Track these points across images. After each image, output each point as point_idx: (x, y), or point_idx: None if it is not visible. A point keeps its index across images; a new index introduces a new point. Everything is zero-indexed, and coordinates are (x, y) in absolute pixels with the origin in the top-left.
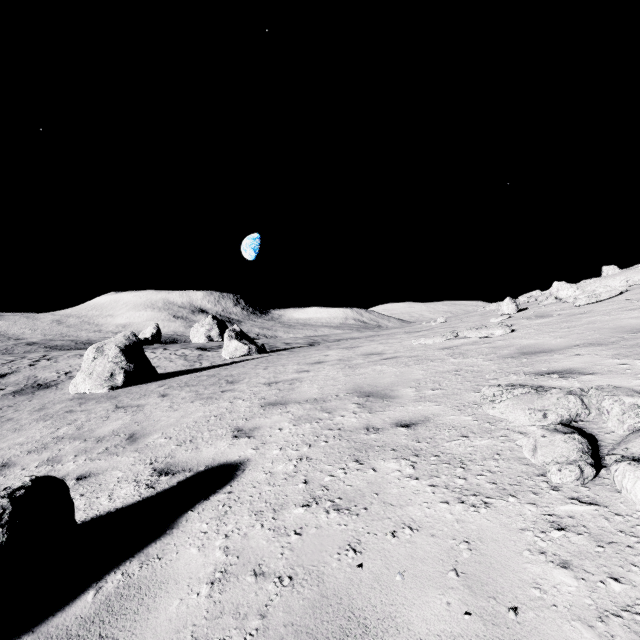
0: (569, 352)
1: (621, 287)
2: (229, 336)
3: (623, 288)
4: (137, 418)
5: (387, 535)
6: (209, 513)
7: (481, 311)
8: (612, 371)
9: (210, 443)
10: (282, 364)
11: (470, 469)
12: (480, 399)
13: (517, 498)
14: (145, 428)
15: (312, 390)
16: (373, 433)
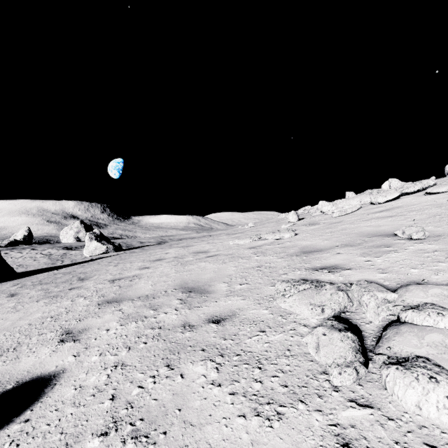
0: (333, 251)
1: (358, 205)
2: (90, 238)
3: (359, 206)
4: None
5: None
6: None
7: (276, 218)
8: (362, 266)
9: (33, 350)
10: (130, 261)
11: (266, 369)
12: (275, 293)
13: (306, 404)
14: None
15: (146, 286)
16: (188, 331)
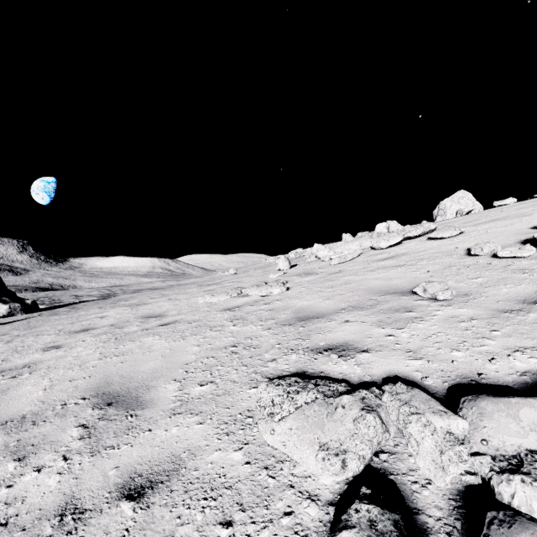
0: (339, 318)
1: (358, 250)
2: None
3: (360, 251)
4: None
5: None
6: None
7: (264, 263)
8: (384, 346)
9: None
10: (39, 332)
11: None
12: (256, 406)
13: None
14: None
15: (33, 393)
16: (65, 533)
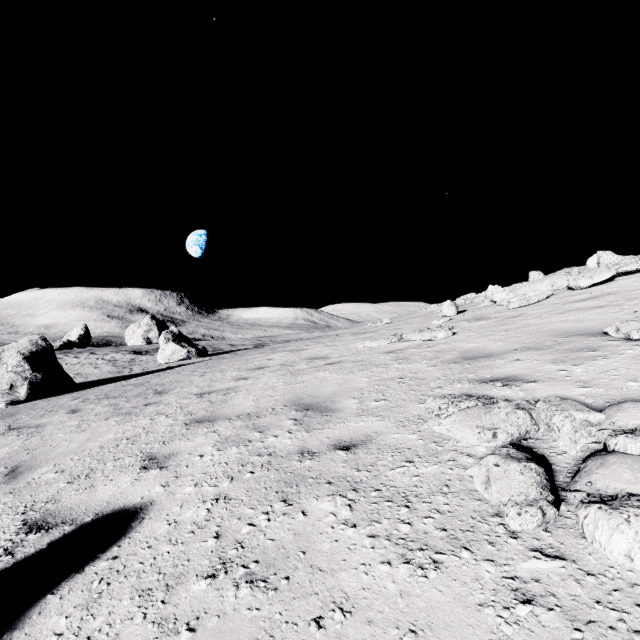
0: (509, 357)
1: (548, 291)
2: (165, 338)
3: (549, 292)
4: (30, 443)
5: (311, 626)
6: (76, 597)
7: (423, 312)
8: (553, 378)
9: (110, 478)
10: (221, 370)
11: (416, 509)
12: (425, 412)
13: (472, 552)
14: (35, 458)
15: (247, 402)
16: (308, 459)
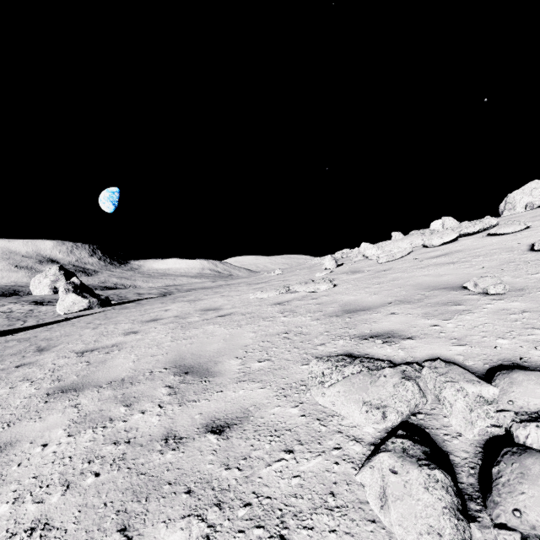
0: (385, 310)
1: (409, 248)
2: (65, 290)
3: (410, 249)
4: None
5: None
6: None
7: (309, 264)
8: (428, 334)
9: None
10: (116, 321)
11: None
12: (308, 377)
13: None
14: None
15: (125, 364)
16: (171, 449)
